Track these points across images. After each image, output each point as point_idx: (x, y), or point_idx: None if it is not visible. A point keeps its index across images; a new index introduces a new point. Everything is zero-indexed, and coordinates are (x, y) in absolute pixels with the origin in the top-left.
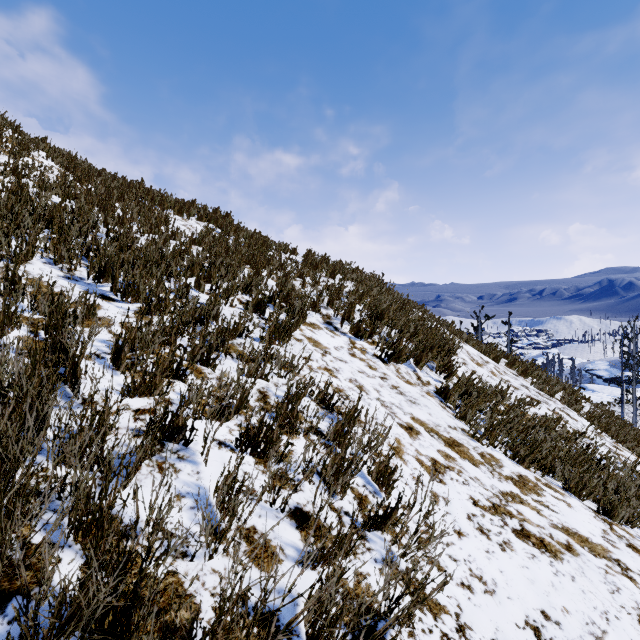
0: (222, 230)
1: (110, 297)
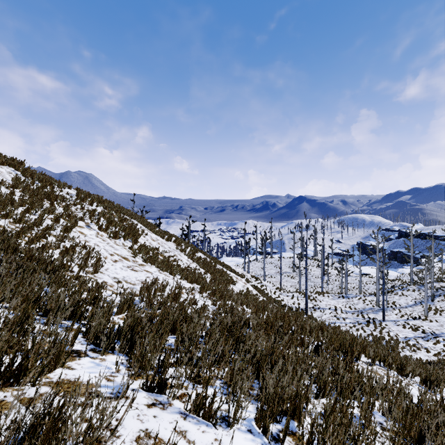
0: (20, 173)
1: None
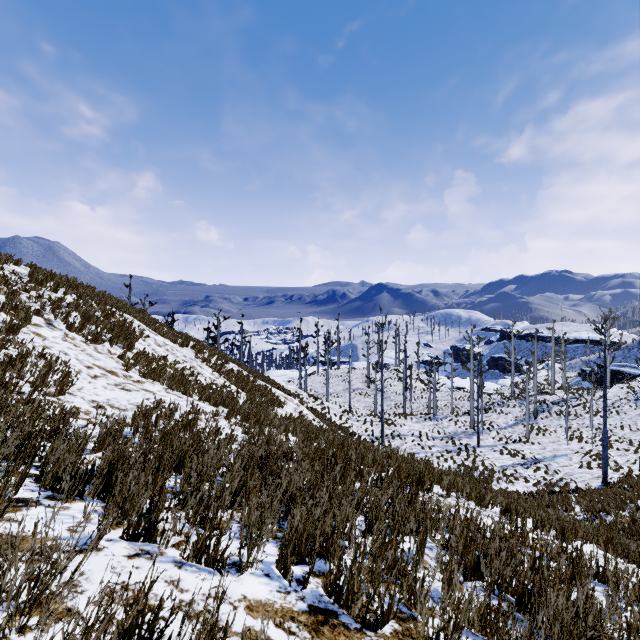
0: None
1: None
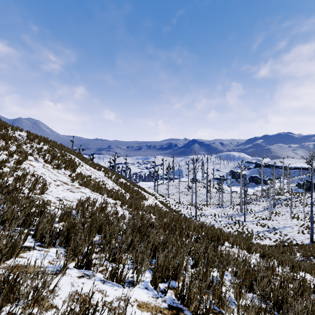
0: None
1: None
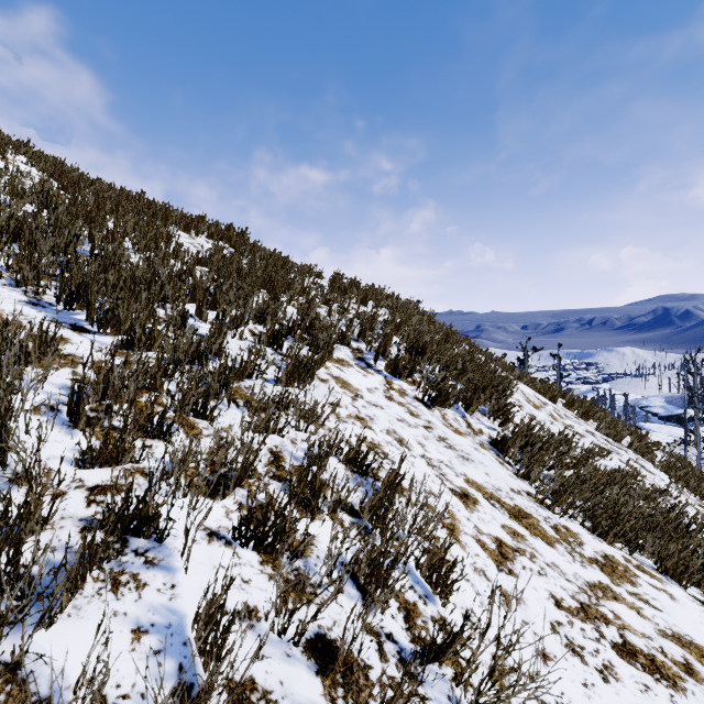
0: (236, 249)
1: (84, 328)
